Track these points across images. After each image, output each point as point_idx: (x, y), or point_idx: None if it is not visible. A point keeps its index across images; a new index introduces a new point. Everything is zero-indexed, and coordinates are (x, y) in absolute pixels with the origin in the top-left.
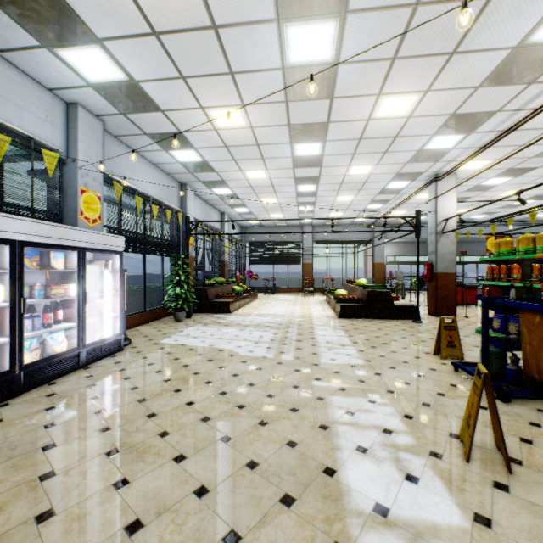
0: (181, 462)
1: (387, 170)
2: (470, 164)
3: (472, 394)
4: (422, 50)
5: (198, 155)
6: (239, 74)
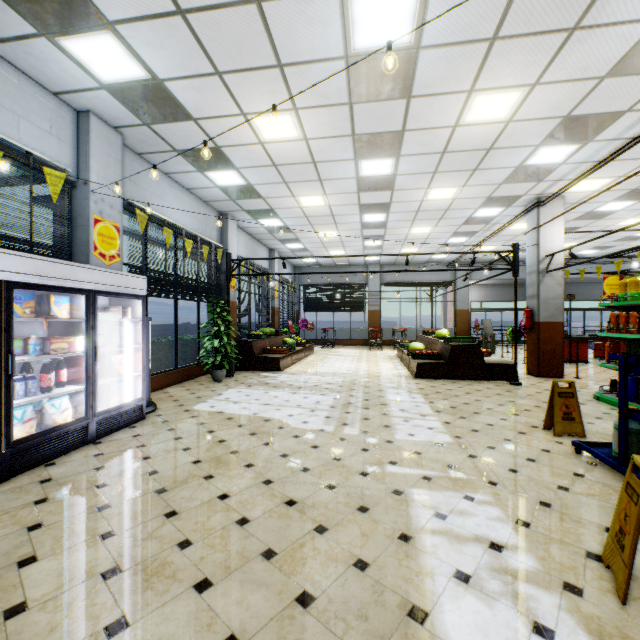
0: (204, 592)
1: (475, 194)
2: (583, 184)
3: (624, 499)
4: (532, 25)
5: (241, 177)
6: (290, 66)
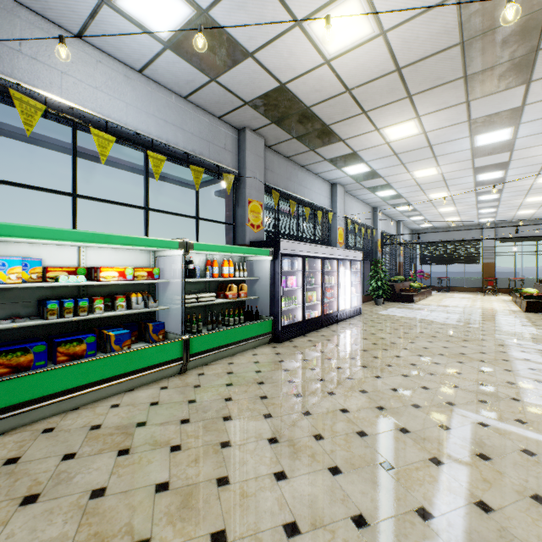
0: (431, 342)
1: None
2: None
3: None
4: None
5: (395, 192)
6: (439, 156)
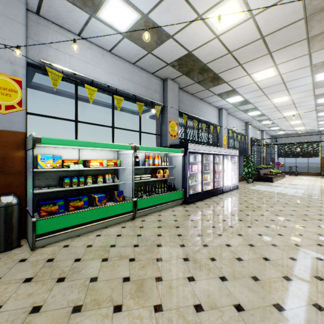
0: (284, 207)
1: None
2: None
3: None
4: None
5: (260, 112)
6: (290, 88)
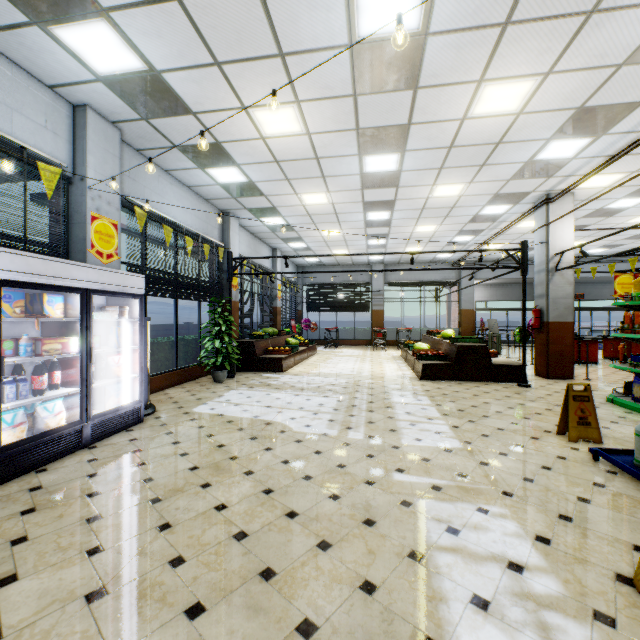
0: (195, 619)
1: (483, 191)
2: (594, 179)
3: None
4: (547, 8)
5: (242, 174)
6: (292, 55)
